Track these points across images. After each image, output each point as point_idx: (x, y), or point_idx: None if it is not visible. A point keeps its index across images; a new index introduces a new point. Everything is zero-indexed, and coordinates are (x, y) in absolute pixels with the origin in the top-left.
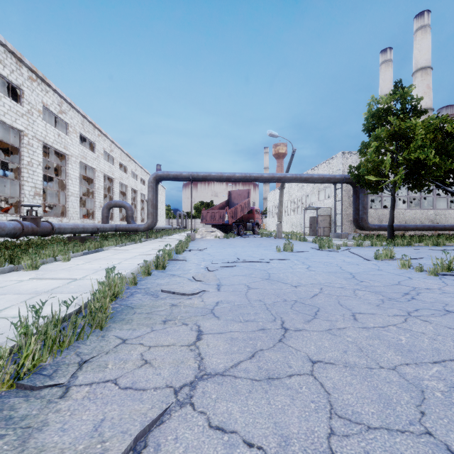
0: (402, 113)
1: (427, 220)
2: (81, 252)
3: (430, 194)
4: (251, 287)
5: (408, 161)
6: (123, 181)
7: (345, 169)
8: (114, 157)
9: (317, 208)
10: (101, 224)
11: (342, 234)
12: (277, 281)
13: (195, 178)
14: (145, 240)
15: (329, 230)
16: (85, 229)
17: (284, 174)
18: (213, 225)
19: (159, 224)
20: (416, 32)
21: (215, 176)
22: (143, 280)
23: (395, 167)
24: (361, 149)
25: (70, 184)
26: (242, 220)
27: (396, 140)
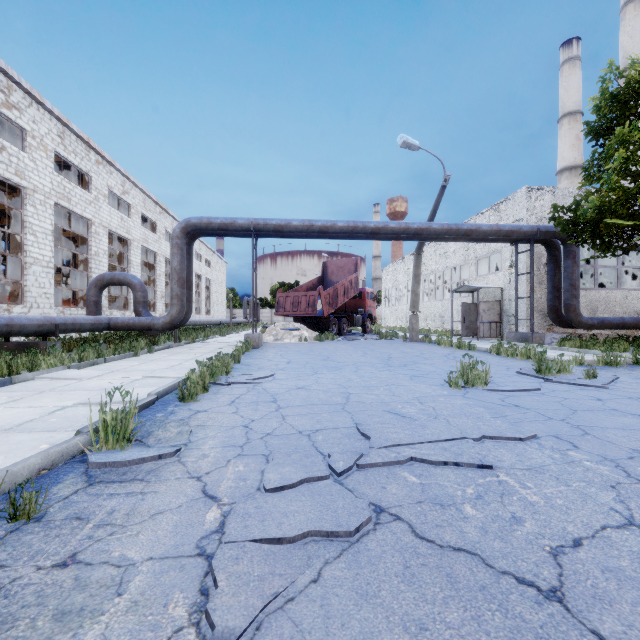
0: None
1: None
2: None
3: None
4: None
5: None
6: (148, 245)
7: (531, 218)
8: (131, 203)
9: (478, 288)
10: (70, 317)
11: (534, 335)
12: None
13: (261, 230)
14: (166, 346)
15: (499, 327)
16: (15, 327)
17: (426, 223)
18: (296, 317)
19: (215, 316)
20: (626, 6)
21: (298, 226)
22: None
23: None
24: (588, 167)
25: (31, 242)
26: (345, 310)
27: None
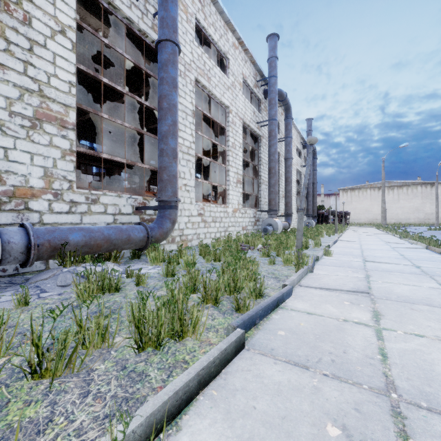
0: None
1: None
2: None
3: None
4: None
5: None
6: None
7: None
8: None
9: None
10: None
11: None
12: None
13: None
14: None
15: None
16: None
17: None
18: None
19: None
20: None
21: None
22: None
23: None
24: None
25: None
26: None
27: None
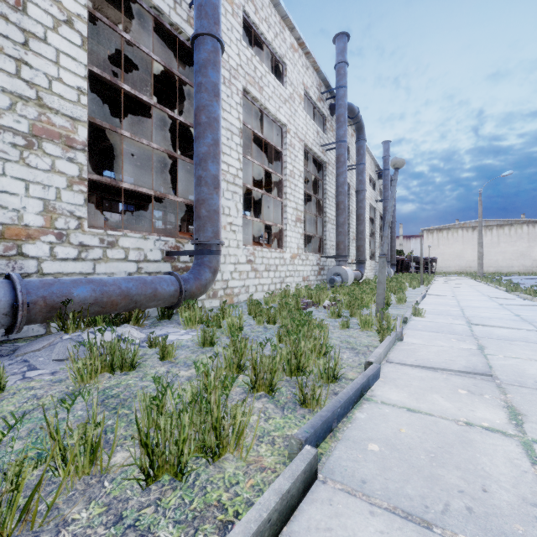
0: None
1: None
2: None
3: None
4: None
5: None
6: None
7: None
8: None
9: None
10: None
11: None
12: None
13: None
14: None
15: None
16: None
17: None
18: None
19: None
20: None
21: None
22: None
23: None
24: None
25: None
26: None
27: None
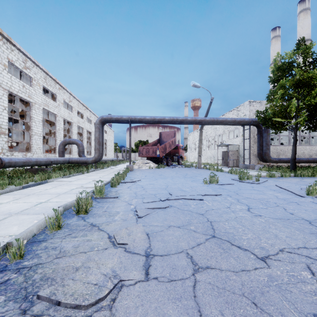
0: (304, 65)
1: (314, 154)
2: (20, 186)
3: (311, 135)
4: (198, 264)
5: (309, 105)
6: (80, 124)
7: (250, 114)
8: (72, 106)
9: (228, 145)
10: (55, 158)
11: (250, 165)
12: (230, 245)
13: (133, 121)
14: (93, 170)
15: (237, 162)
16: (38, 162)
17: (204, 117)
18: (147, 158)
19: (108, 157)
20: (299, 13)
21: (149, 119)
22: (46, 240)
23: (299, 110)
24: (268, 96)
25: (34, 125)
26: (169, 154)
27: (300, 87)
